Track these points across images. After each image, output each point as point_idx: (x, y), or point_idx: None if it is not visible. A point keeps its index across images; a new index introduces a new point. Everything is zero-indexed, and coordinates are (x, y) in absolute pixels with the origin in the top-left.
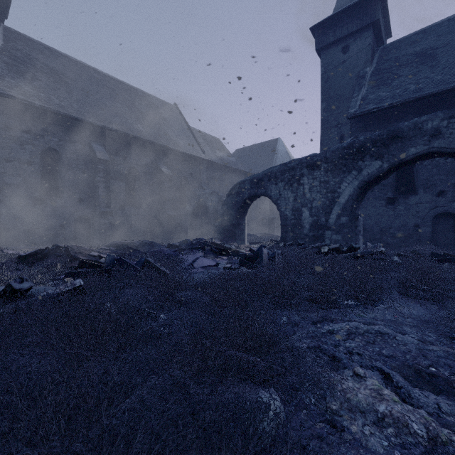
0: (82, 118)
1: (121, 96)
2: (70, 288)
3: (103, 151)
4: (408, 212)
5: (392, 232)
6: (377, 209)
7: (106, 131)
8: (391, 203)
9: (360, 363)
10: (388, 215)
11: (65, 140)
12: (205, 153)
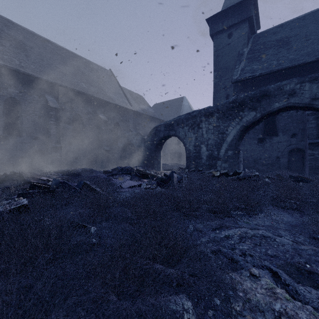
0: (37, 76)
1: (69, 61)
2: (15, 206)
3: (54, 101)
4: (272, 148)
5: (262, 161)
6: (252, 146)
7: (57, 86)
8: (261, 142)
9: (253, 263)
10: (259, 150)
11: (24, 92)
12: (132, 105)
